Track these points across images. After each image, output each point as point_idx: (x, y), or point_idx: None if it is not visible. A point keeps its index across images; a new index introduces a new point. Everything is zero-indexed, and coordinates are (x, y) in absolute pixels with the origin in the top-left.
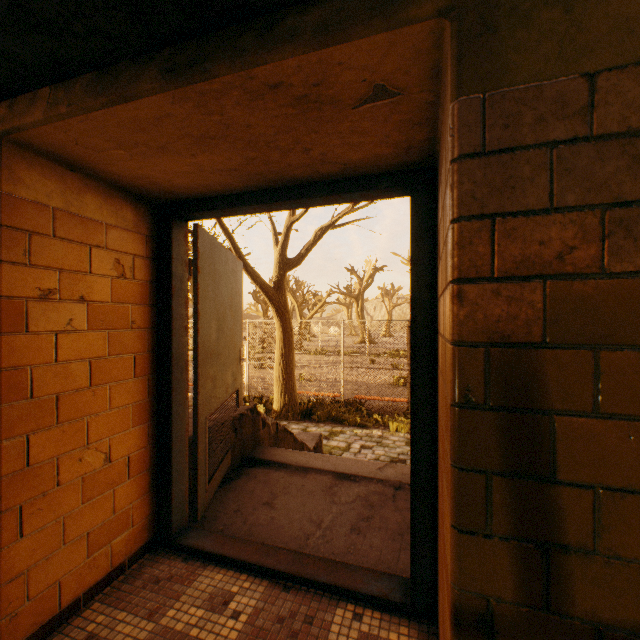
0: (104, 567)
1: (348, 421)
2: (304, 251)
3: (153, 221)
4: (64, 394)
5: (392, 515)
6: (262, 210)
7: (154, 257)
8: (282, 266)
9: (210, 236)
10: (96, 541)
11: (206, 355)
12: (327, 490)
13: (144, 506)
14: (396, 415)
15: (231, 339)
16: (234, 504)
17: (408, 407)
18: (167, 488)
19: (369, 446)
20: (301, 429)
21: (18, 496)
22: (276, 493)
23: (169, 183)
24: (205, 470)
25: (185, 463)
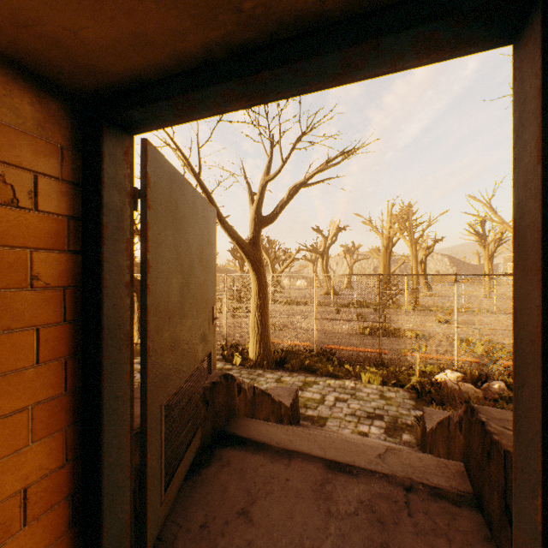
0: None
1: (320, 371)
2: (278, 208)
3: (75, 127)
4: None
5: (414, 544)
6: (234, 98)
7: (77, 181)
8: (257, 223)
9: (169, 164)
10: None
11: (162, 321)
12: (318, 490)
13: None
14: (366, 365)
15: (201, 296)
16: (200, 512)
17: (378, 358)
18: (95, 523)
19: (343, 399)
20: (275, 378)
21: None
22: (254, 493)
23: (76, 40)
24: (160, 476)
25: (126, 479)
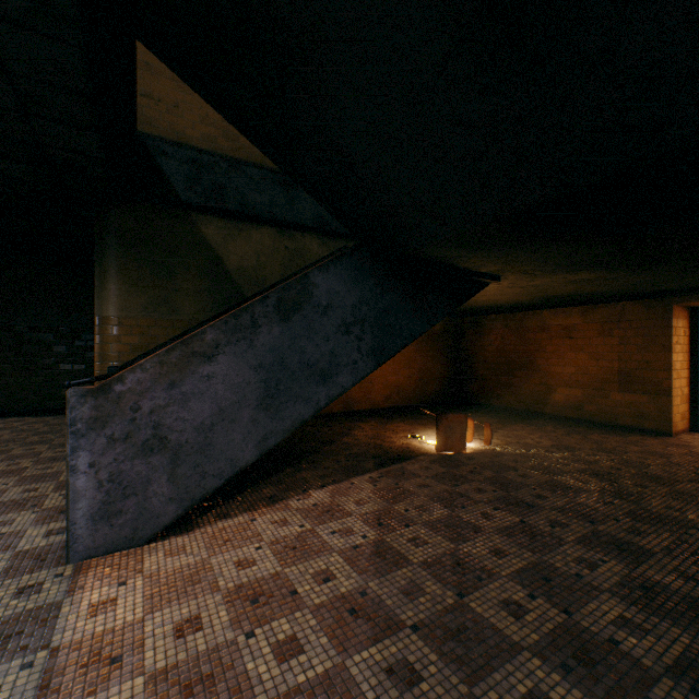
0: (681, 427)
1: None
2: None
3: (688, 314)
4: (677, 370)
5: None
6: None
7: (688, 327)
8: None
9: None
10: (680, 417)
11: None
12: None
13: (686, 414)
14: None
15: None
16: None
17: None
18: (695, 410)
19: None
20: None
21: (673, 394)
22: None
23: None
24: None
25: None
